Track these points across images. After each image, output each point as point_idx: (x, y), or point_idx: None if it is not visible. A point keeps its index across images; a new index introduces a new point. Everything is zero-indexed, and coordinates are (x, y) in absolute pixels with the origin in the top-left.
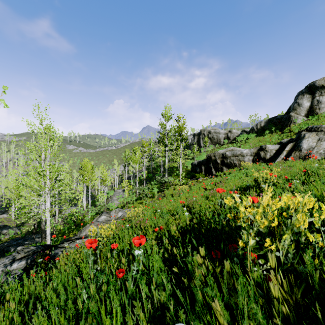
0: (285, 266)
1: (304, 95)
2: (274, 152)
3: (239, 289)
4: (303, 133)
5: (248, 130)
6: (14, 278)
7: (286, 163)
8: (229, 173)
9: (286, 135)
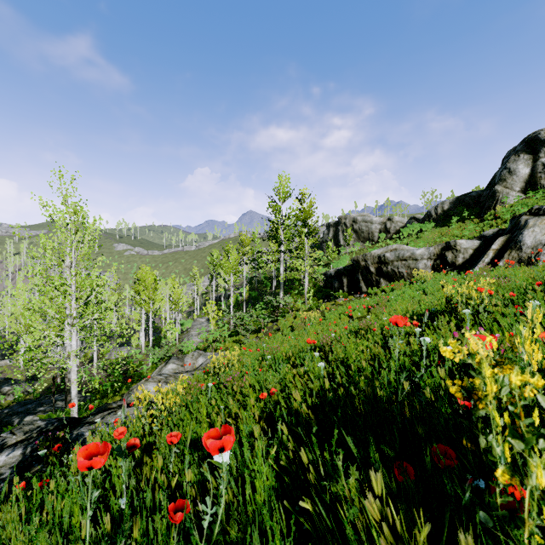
0: None
1: (519, 156)
2: (472, 253)
3: None
4: (524, 218)
5: (421, 216)
6: None
7: (495, 272)
8: (391, 289)
9: (488, 225)
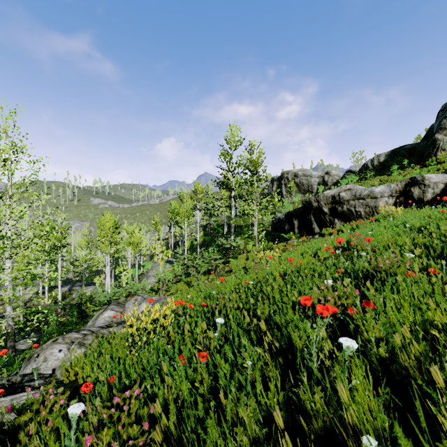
0: None
1: None
2: (443, 187)
3: None
4: None
5: (357, 169)
6: None
7: None
8: (351, 228)
9: (435, 169)
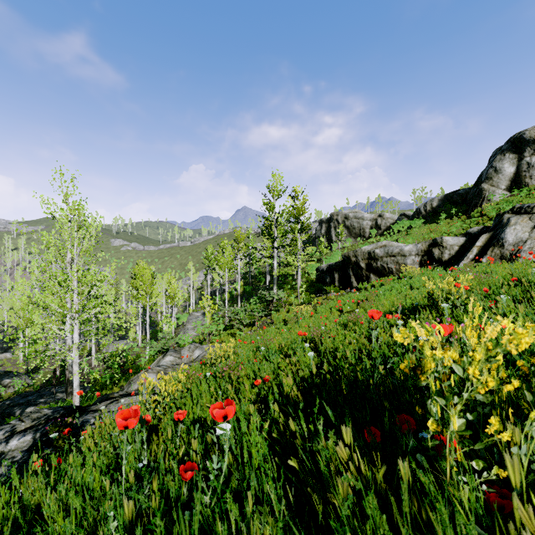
0: (532, 476)
1: (505, 155)
2: (457, 249)
3: (439, 532)
4: (506, 216)
5: (411, 213)
6: (10, 466)
7: (478, 268)
8: (380, 284)
9: (475, 222)
